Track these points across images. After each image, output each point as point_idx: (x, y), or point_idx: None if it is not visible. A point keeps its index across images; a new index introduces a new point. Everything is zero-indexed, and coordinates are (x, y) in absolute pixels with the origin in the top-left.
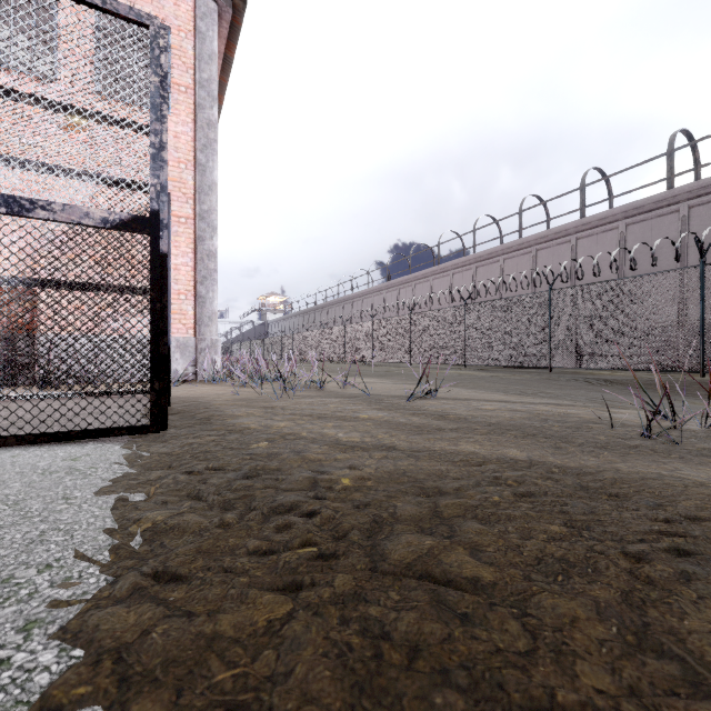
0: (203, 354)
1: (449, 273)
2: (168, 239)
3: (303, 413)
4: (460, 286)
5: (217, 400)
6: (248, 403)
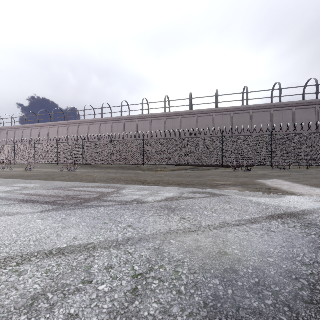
0: None
1: (57, 126)
2: None
3: None
4: (62, 132)
5: None
6: None
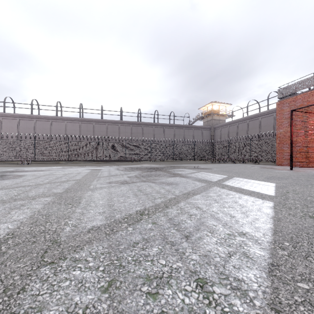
0: None
1: None
2: None
3: None
4: None
5: None
6: None
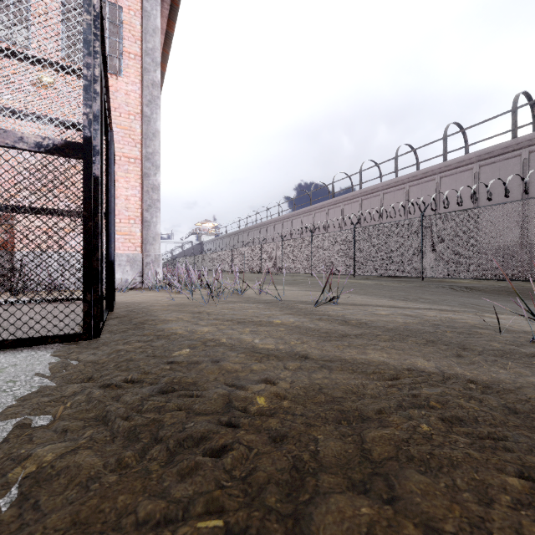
0: (148, 267)
1: (341, 205)
2: (111, 170)
3: (225, 318)
4: (349, 214)
5: (155, 305)
6: (180, 308)
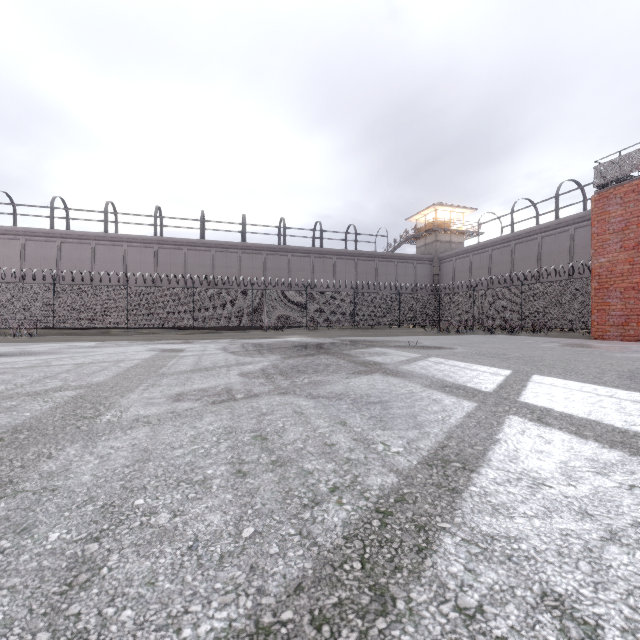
0: None
1: None
2: None
3: None
4: None
5: None
6: None
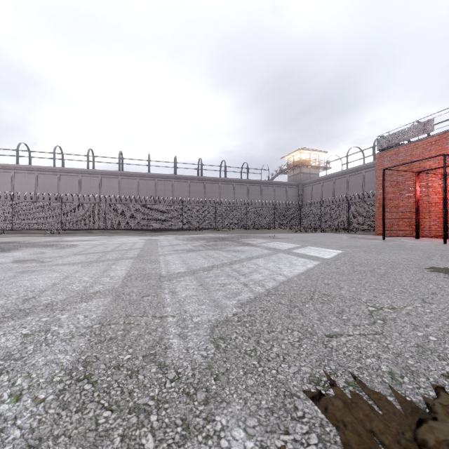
0: None
1: None
2: None
3: None
4: None
5: None
6: None
